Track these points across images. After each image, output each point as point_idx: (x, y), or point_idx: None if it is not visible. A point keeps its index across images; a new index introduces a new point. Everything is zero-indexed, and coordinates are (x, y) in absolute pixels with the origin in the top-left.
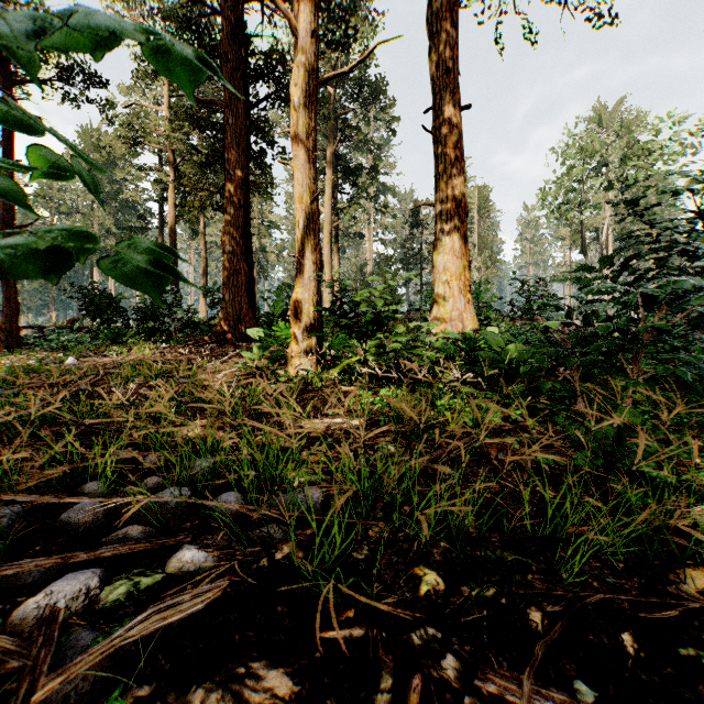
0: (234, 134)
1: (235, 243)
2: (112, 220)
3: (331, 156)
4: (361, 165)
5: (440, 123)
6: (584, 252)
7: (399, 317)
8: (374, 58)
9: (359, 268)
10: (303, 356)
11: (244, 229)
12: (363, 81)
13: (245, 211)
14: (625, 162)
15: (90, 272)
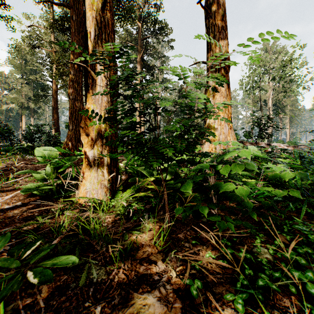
0: (76, 25)
1: (77, 93)
2: (32, 92)
3: (139, 59)
4: (155, 65)
5: (211, 4)
6: (262, 110)
7: (193, 136)
8: (161, 8)
9: (153, 117)
10: (93, 178)
11: (86, 87)
12: (156, 20)
13: (87, 77)
14: (283, 66)
15: (21, 118)
